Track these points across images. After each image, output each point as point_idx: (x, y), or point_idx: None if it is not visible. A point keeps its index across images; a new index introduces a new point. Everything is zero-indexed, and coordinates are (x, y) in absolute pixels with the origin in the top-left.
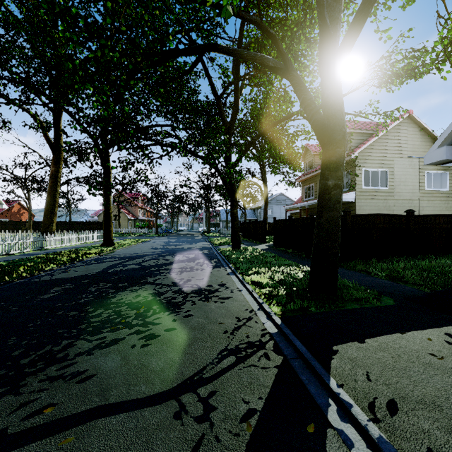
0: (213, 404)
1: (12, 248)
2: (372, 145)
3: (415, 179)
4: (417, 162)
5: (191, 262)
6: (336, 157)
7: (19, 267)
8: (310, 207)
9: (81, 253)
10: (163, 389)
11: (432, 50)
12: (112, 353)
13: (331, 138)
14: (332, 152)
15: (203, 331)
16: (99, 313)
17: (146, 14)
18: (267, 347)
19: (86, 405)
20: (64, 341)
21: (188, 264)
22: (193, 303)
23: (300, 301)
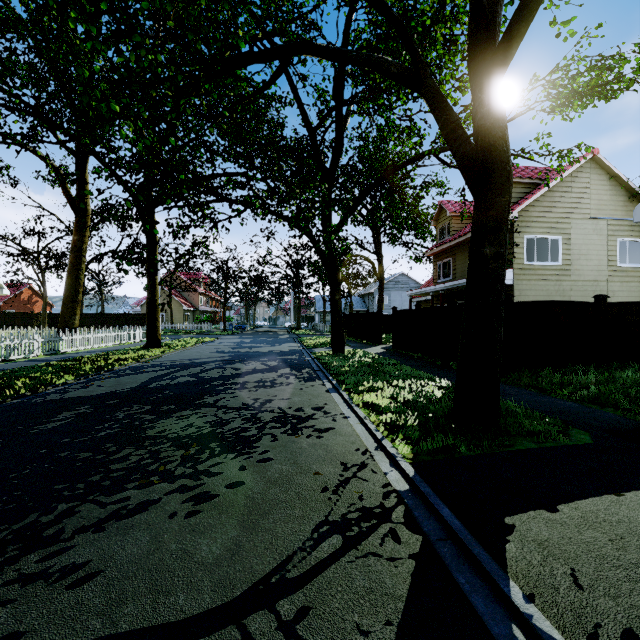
0: (304, 636)
1: (12, 352)
2: (538, 201)
3: (602, 251)
4: (604, 225)
5: (272, 372)
6: (497, 211)
7: (17, 380)
8: (446, 293)
9: (113, 358)
10: (216, 602)
11: None
12: (136, 528)
13: (488, 181)
14: (491, 202)
15: (289, 488)
16: (126, 454)
17: None
18: (394, 518)
19: (76, 635)
20: (61, 505)
21: (267, 376)
22: (274, 438)
23: (442, 436)
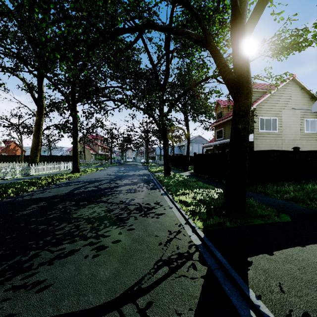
0: (150, 315)
1: (6, 175)
2: (266, 100)
3: (297, 125)
4: (298, 112)
5: (134, 185)
6: (244, 107)
7: (9, 189)
8: (220, 145)
9: (56, 178)
10: (107, 299)
11: (315, 27)
12: (68, 263)
13: (240, 92)
14: (242, 103)
15: (142, 243)
16: (63, 226)
17: (101, 1)
18: (194, 258)
19: (40, 315)
20: (32, 252)
21: (132, 187)
22: (135, 218)
23: (217, 217)
